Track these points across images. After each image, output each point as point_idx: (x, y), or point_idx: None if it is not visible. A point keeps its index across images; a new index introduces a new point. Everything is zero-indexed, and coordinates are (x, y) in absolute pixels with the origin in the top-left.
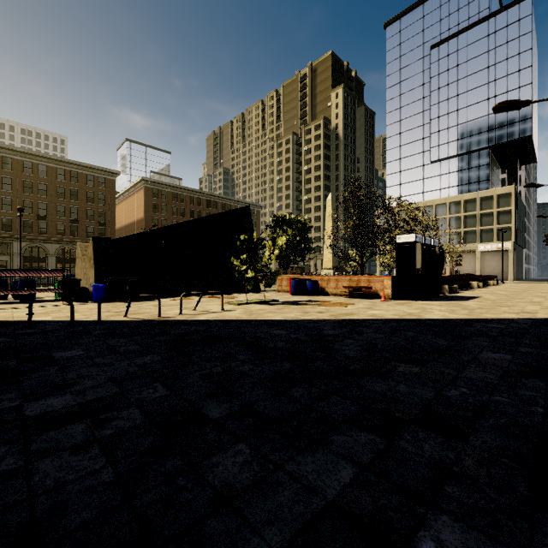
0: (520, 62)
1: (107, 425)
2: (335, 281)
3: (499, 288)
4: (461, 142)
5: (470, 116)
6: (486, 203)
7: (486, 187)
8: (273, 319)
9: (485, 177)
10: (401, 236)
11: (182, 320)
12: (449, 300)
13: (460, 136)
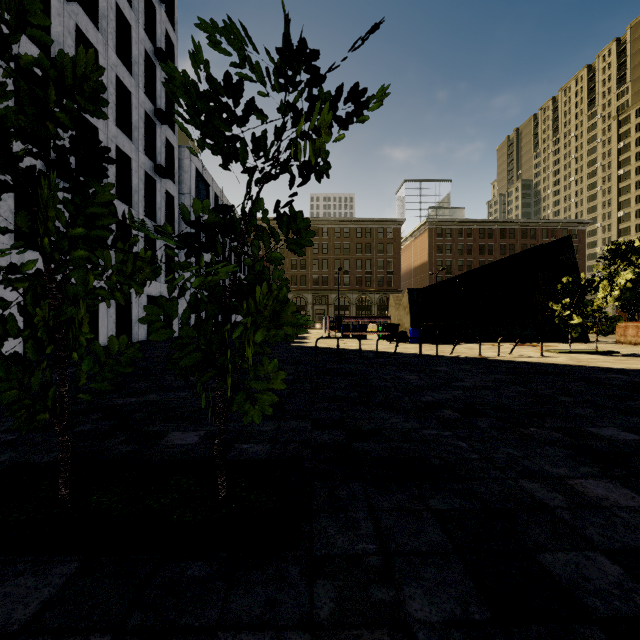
0: None
1: (501, 393)
2: None
3: None
4: None
5: None
6: None
7: None
8: (610, 367)
9: None
10: None
11: (504, 360)
12: None
13: None
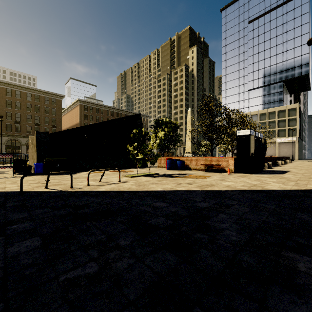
0: (302, 30)
1: None
2: (195, 160)
3: (295, 165)
4: (266, 78)
5: (272, 62)
6: (281, 114)
7: (281, 105)
8: (155, 190)
9: (281, 99)
10: (240, 131)
11: (87, 191)
12: (271, 173)
13: (265, 74)
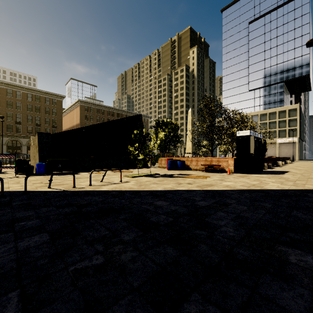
0: (302, 31)
1: None
2: (195, 161)
3: (295, 165)
4: (267, 78)
5: (272, 63)
6: (282, 114)
7: (282, 105)
8: (156, 190)
9: (281, 99)
10: (240, 132)
11: (89, 191)
12: (271, 173)
13: (266, 75)
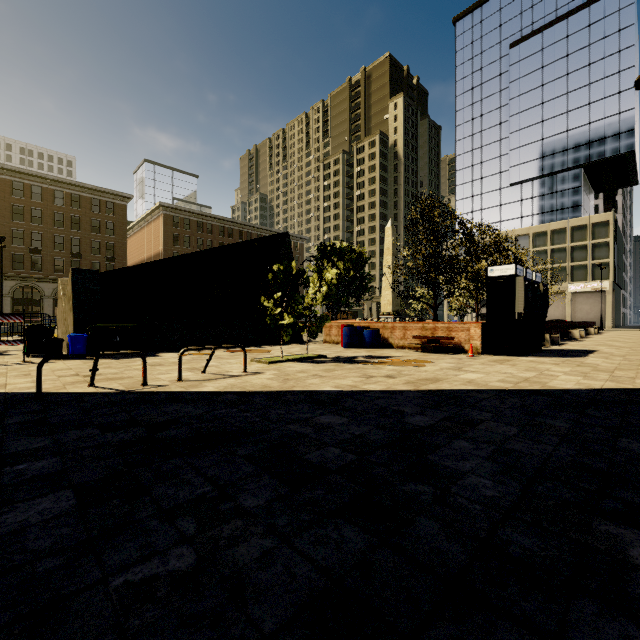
0: (620, 62)
1: None
2: (402, 329)
3: (607, 338)
4: (547, 160)
5: (558, 128)
6: (579, 233)
7: (578, 215)
8: (319, 391)
9: (577, 202)
10: (494, 268)
11: (176, 392)
12: (559, 355)
13: (546, 153)
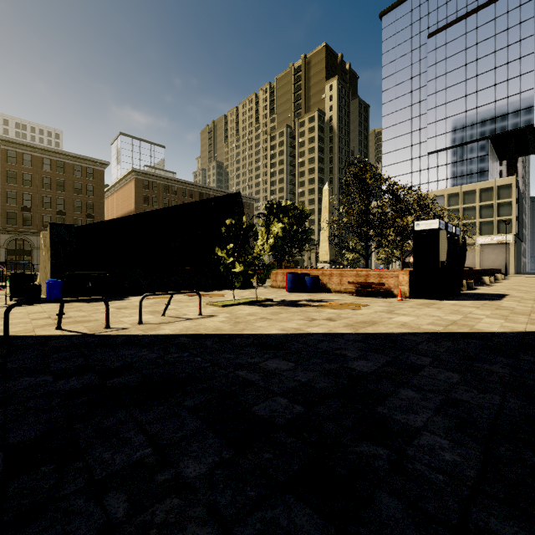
0: (521, 49)
1: None
2: (338, 276)
3: (514, 283)
4: (459, 132)
5: (469, 105)
6: (486, 194)
7: (486, 179)
8: (267, 334)
9: (485, 168)
10: (420, 223)
11: (135, 335)
12: (477, 298)
13: (458, 126)
